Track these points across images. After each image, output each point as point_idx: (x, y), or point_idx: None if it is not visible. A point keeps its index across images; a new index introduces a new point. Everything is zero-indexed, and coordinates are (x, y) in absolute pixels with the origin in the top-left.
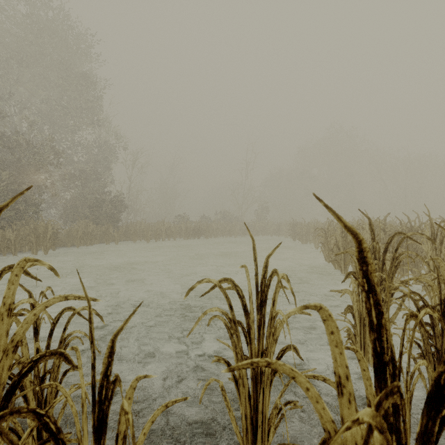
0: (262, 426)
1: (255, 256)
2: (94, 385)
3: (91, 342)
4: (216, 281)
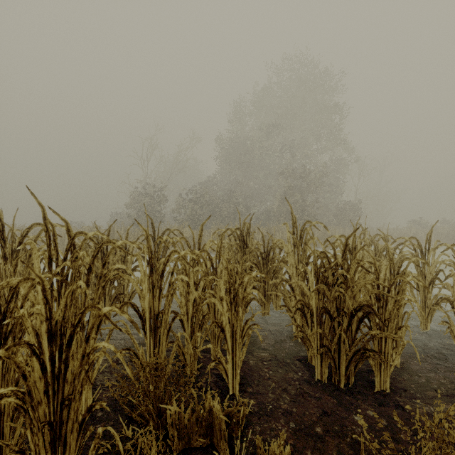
0: None
1: None
2: None
3: None
4: None
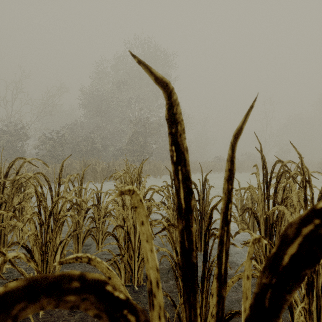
0: None
1: None
2: None
3: None
4: None
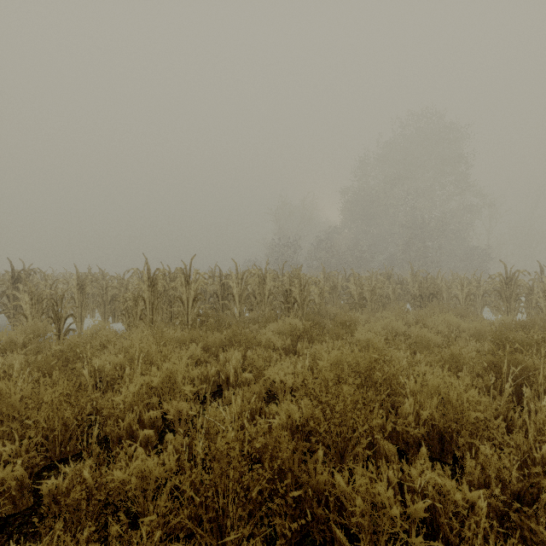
0: None
1: None
2: None
3: None
4: None
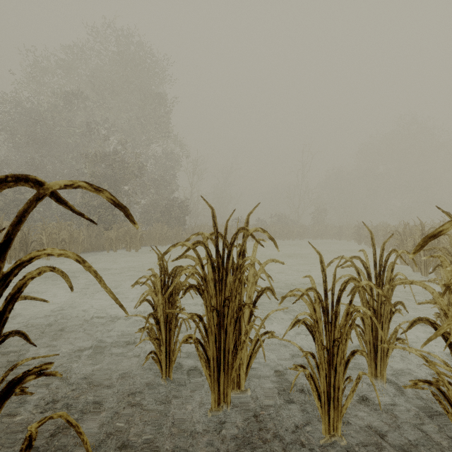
0: (381, 350)
1: (373, 243)
2: (325, 289)
3: (322, 271)
4: (348, 258)
